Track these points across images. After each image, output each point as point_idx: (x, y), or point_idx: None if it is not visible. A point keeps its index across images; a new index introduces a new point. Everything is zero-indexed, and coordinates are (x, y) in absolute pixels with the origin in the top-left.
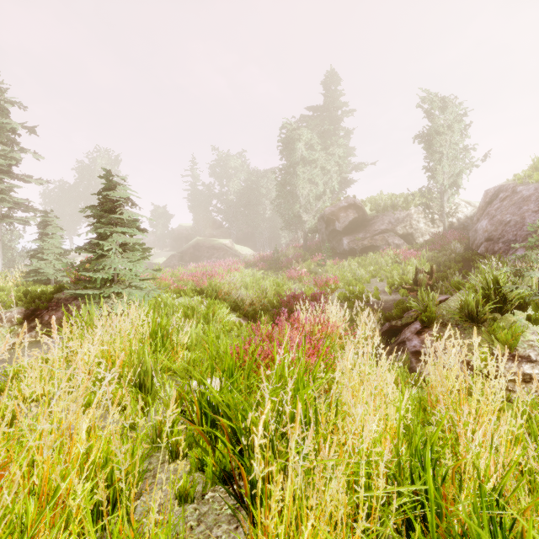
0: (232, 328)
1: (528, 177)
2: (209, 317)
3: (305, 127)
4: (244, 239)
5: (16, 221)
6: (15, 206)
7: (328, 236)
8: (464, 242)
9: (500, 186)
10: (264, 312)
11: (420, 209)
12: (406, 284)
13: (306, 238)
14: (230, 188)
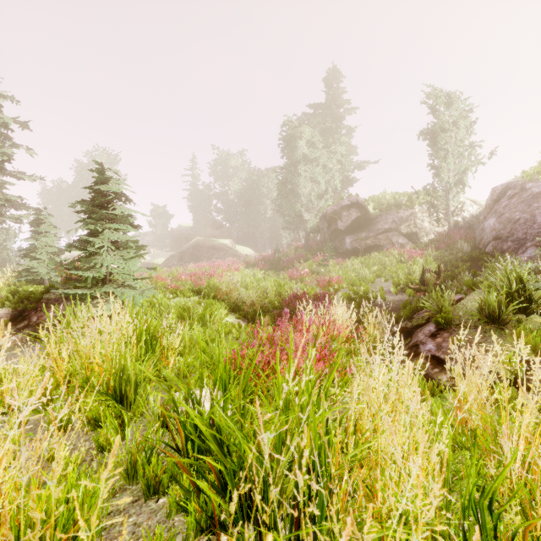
0: (231, 329)
1: (537, 173)
2: (206, 319)
3: (306, 125)
4: (245, 239)
5: (8, 218)
6: (7, 204)
7: (331, 235)
8: (470, 241)
9: (508, 183)
10: (265, 312)
11: (425, 208)
12: (412, 284)
13: (308, 238)
14: (230, 187)
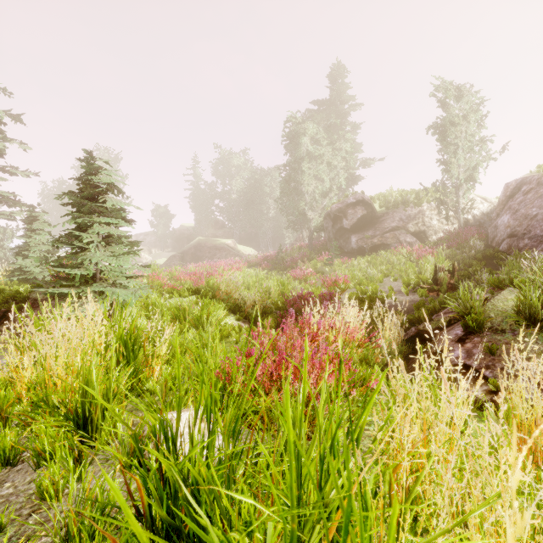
0: (230, 332)
1: None
2: (202, 320)
3: (310, 121)
4: (247, 239)
5: (0, 215)
6: None
7: (335, 234)
8: (483, 239)
9: (523, 178)
10: (268, 314)
11: (433, 205)
12: (424, 283)
13: (312, 237)
14: (233, 187)
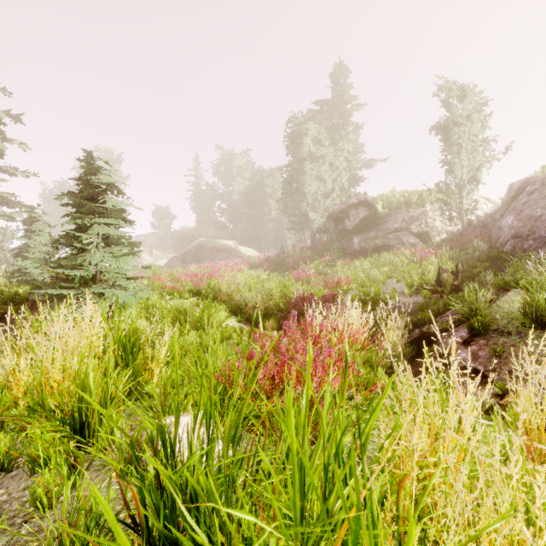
0: (231, 334)
1: None
2: (203, 322)
3: (312, 121)
4: (249, 241)
5: None
6: None
7: (338, 235)
8: (486, 240)
9: (527, 179)
10: (269, 315)
11: (436, 206)
12: (427, 285)
13: (314, 238)
14: (234, 188)
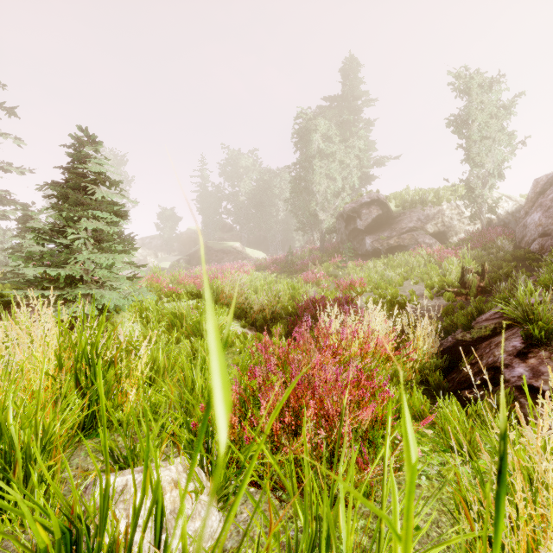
0: (234, 341)
1: None
2: (201, 327)
3: (322, 117)
4: (256, 243)
5: None
6: None
7: (348, 236)
8: (510, 239)
9: None
10: (277, 320)
11: (453, 204)
12: (449, 286)
13: (324, 239)
14: (241, 188)
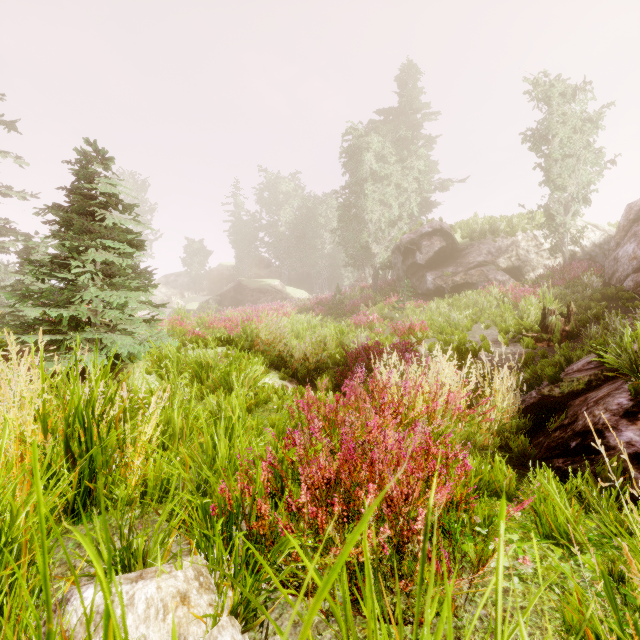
0: (270, 396)
1: None
2: (231, 380)
3: (375, 133)
4: (298, 281)
5: None
6: None
7: (406, 272)
8: (598, 275)
9: None
10: (322, 370)
11: (530, 234)
12: (527, 331)
13: (377, 276)
14: (280, 217)
